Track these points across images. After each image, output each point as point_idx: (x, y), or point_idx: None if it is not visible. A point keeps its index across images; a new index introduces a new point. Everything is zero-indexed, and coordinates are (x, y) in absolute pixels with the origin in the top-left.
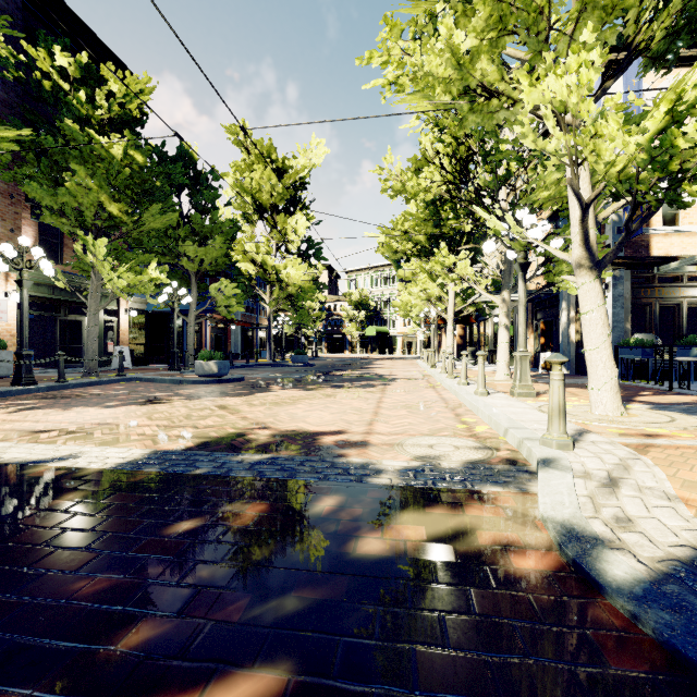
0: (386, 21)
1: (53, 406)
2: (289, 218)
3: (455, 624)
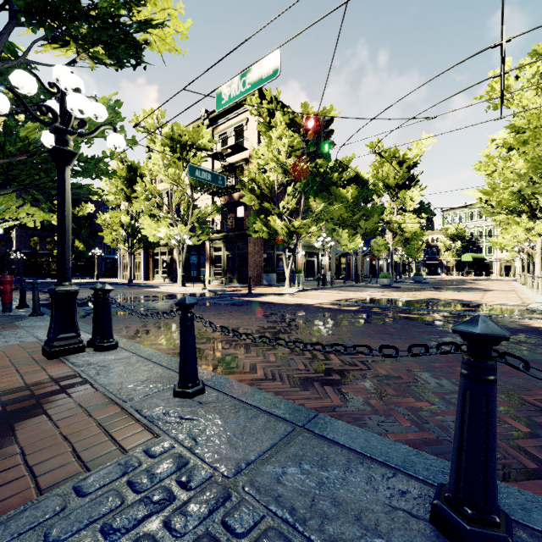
0: (487, 156)
1: (353, 291)
2: (407, 191)
3: (500, 309)
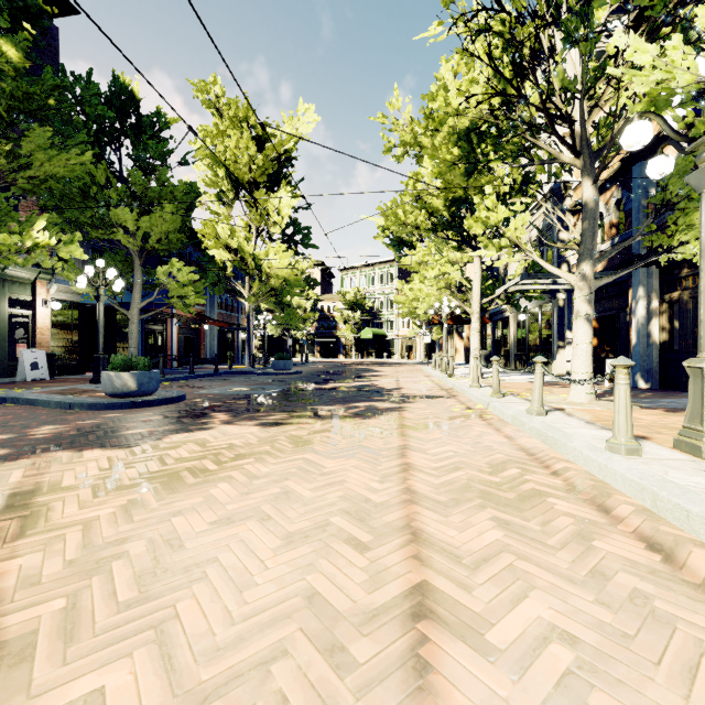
0: None
1: None
2: (270, 195)
3: None
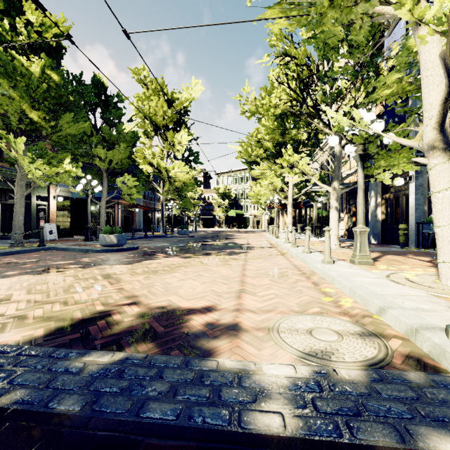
0: None
1: None
2: (175, 134)
3: None
